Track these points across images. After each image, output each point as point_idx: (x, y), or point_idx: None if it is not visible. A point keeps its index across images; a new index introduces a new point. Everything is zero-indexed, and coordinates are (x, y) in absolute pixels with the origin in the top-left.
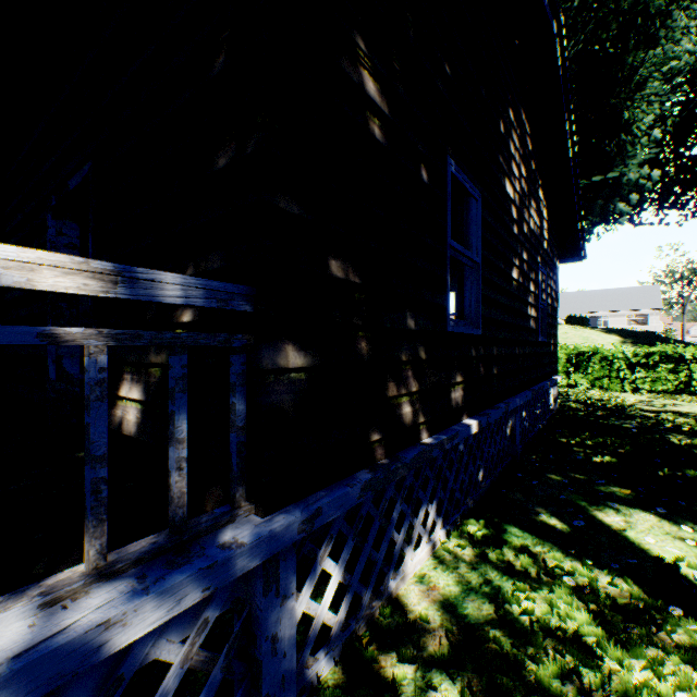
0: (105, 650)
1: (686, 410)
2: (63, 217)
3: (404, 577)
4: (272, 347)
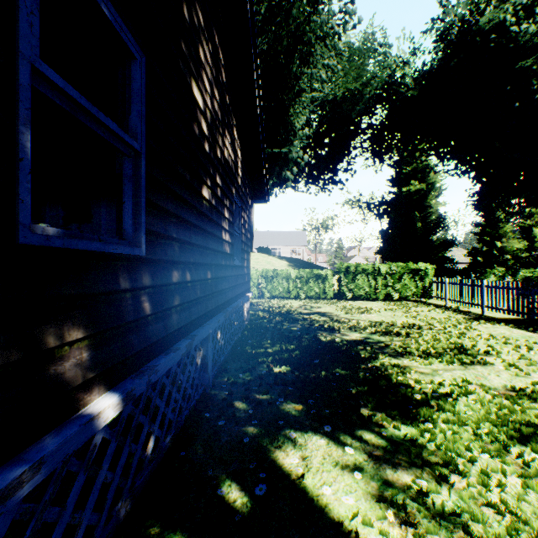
0: None
1: (324, 310)
2: None
3: None
4: None
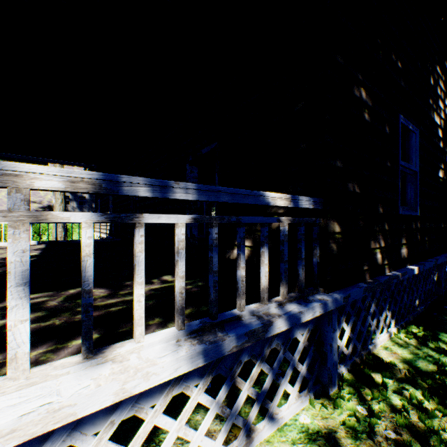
0: (300, 320)
1: None
2: (192, 164)
3: (375, 345)
4: (330, 223)
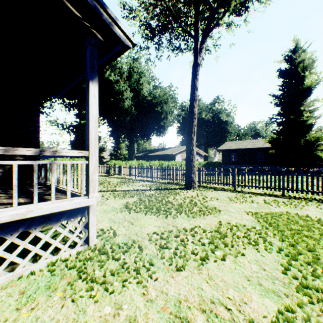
0: None
1: None
2: None
3: None
4: None
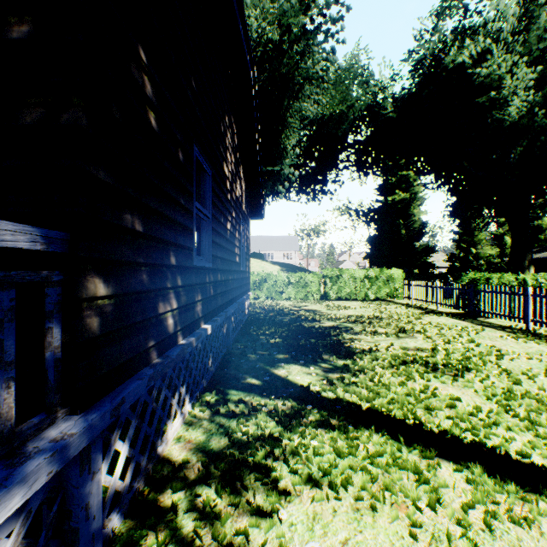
0: None
1: (310, 308)
2: None
3: (168, 442)
4: (86, 281)
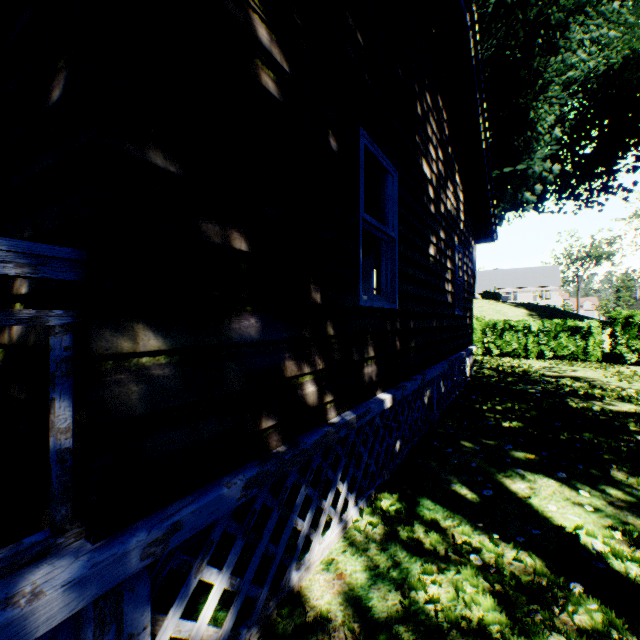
0: None
1: (581, 375)
2: None
3: (310, 566)
4: (111, 327)
